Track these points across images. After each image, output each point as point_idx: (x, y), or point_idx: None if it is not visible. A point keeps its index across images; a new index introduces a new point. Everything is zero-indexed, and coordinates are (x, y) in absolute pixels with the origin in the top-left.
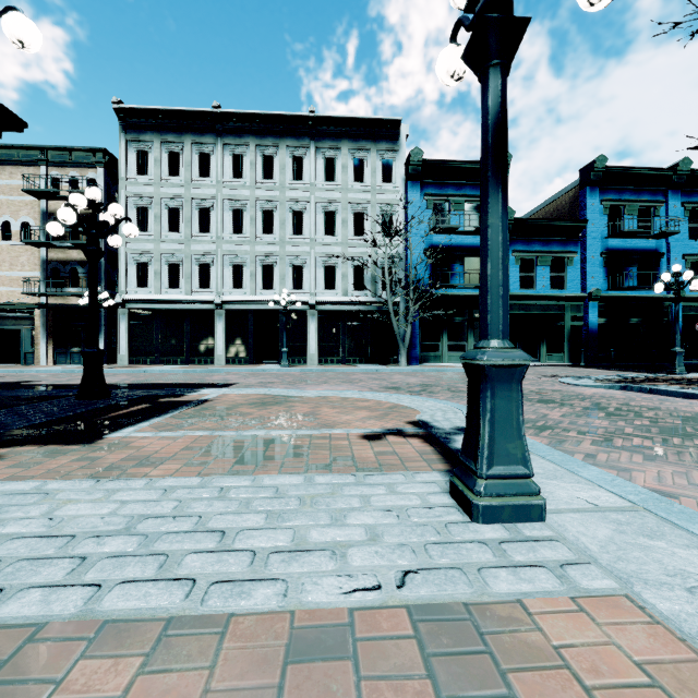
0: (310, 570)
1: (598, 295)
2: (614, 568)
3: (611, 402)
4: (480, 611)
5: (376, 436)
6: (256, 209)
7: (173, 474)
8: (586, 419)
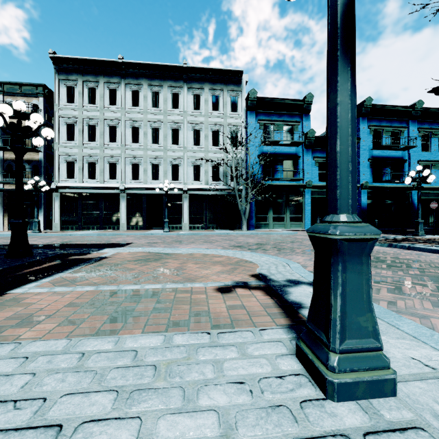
0: None
1: (367, 185)
2: None
3: (386, 256)
4: None
5: (228, 289)
6: (148, 127)
7: (46, 335)
8: (375, 270)
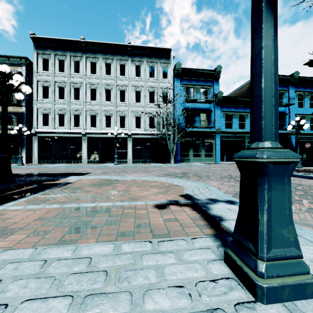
0: None
1: None
2: None
3: None
4: None
5: (163, 206)
6: (102, 89)
7: (16, 244)
8: None
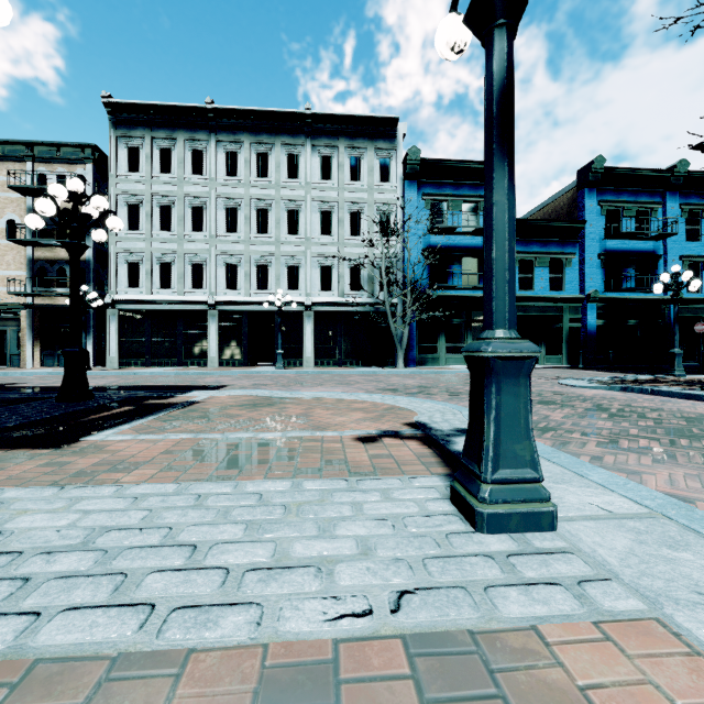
0: (290, 592)
1: (596, 296)
2: (639, 585)
3: (612, 404)
4: (488, 640)
5: (372, 438)
6: (251, 208)
7: (148, 481)
8: (589, 420)
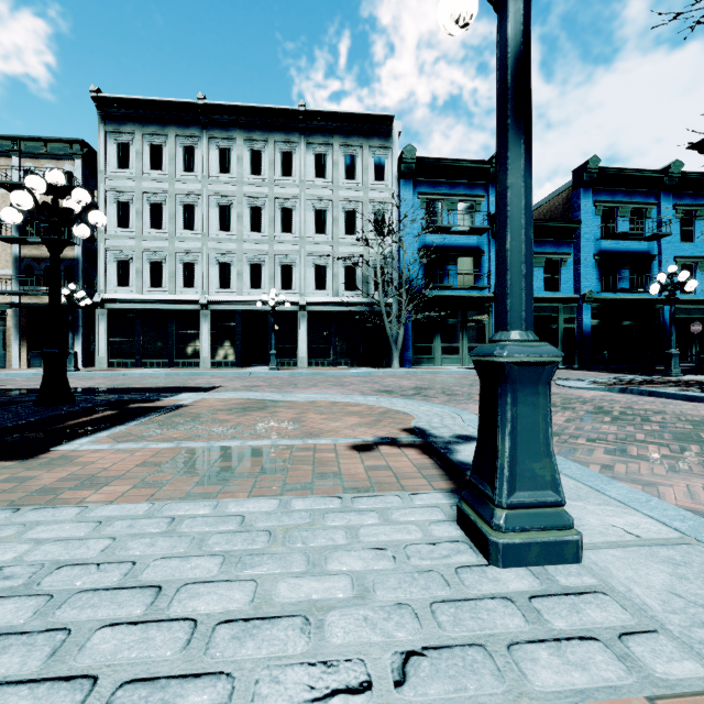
0: (270, 655)
1: (591, 296)
2: (692, 640)
3: (613, 406)
4: None
5: (367, 447)
6: (244, 206)
7: (118, 499)
8: (592, 424)
